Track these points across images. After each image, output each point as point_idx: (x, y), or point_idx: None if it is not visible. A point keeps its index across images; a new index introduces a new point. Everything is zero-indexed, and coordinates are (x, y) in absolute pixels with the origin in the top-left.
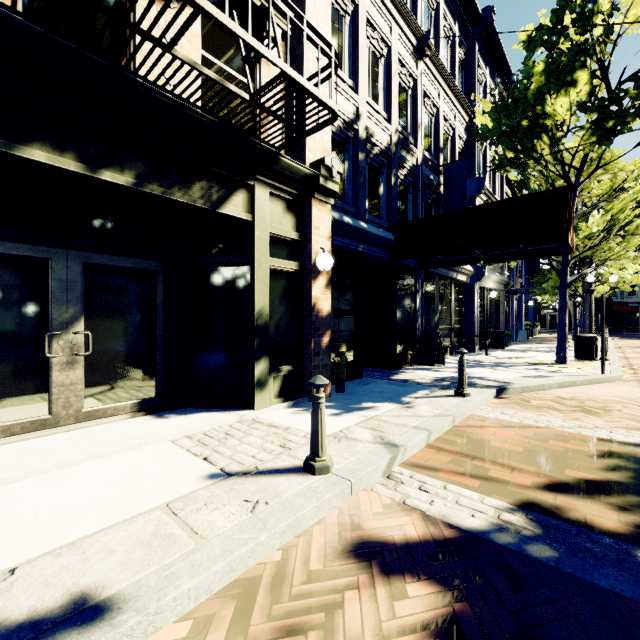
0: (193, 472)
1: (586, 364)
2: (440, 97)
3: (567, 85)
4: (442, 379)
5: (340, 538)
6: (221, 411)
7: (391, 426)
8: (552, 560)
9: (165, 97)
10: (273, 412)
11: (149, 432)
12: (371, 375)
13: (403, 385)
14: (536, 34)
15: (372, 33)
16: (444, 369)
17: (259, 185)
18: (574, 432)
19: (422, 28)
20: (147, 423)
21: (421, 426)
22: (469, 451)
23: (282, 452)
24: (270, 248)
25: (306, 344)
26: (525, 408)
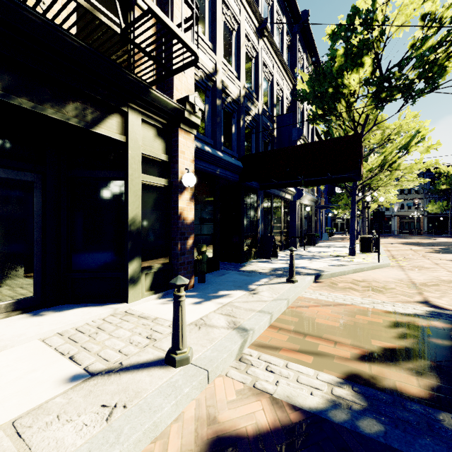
0: (54, 375)
1: (367, 255)
2: (274, 68)
3: (358, 66)
4: (277, 269)
5: (196, 437)
6: (97, 305)
7: (241, 311)
8: (381, 435)
9: (32, 14)
10: (145, 303)
11: (19, 332)
12: (226, 267)
13: (249, 275)
14: (337, 30)
15: (226, 11)
16: (277, 261)
17: (132, 112)
18: (370, 307)
19: (262, 16)
20: (20, 322)
21: (265, 310)
22: (301, 329)
23: (148, 344)
24: (142, 166)
25: (174, 246)
26: (335, 289)
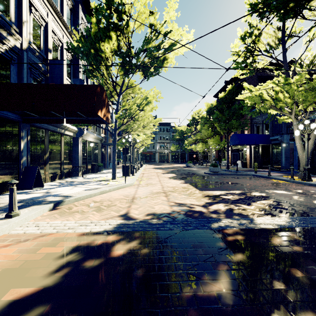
0: None
1: (124, 178)
2: (49, 16)
3: (108, 37)
4: (21, 201)
5: None
6: None
7: None
8: None
9: None
10: None
11: None
12: None
13: None
14: (99, 8)
15: None
16: (38, 191)
17: None
18: (71, 232)
19: None
20: None
21: None
22: None
23: None
24: None
25: None
26: (62, 215)
